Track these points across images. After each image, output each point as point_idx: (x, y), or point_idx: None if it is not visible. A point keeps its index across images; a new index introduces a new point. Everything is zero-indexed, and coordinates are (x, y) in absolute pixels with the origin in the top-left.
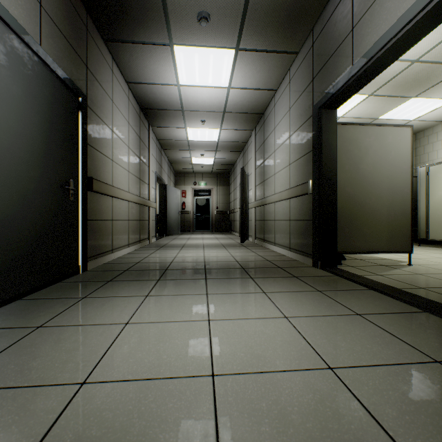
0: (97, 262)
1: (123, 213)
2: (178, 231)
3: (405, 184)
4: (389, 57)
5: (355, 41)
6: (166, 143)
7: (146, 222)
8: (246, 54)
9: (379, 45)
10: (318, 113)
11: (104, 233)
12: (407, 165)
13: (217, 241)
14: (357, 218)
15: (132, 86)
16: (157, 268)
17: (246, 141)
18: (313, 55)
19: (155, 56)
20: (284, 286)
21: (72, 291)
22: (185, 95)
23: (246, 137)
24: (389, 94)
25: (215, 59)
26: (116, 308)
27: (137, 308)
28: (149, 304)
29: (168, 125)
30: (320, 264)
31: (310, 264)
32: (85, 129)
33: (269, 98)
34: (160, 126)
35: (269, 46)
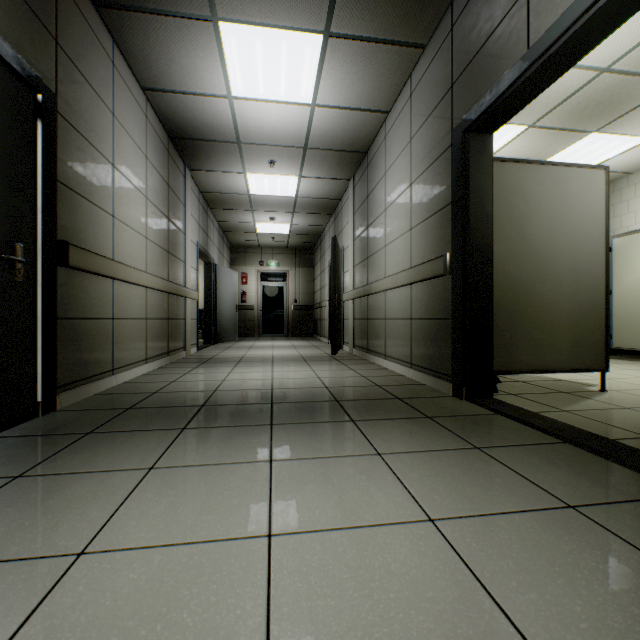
0: (78, 392)
1: (135, 307)
2: (235, 336)
3: (597, 260)
4: (600, 27)
5: (533, 6)
6: (215, 198)
7: (179, 322)
8: (342, 44)
9: (585, 1)
10: (462, 140)
11: (96, 342)
12: (600, 230)
13: (295, 351)
14: (523, 316)
15: (152, 96)
16: (187, 404)
17: (339, 198)
18: (452, 45)
19: (188, 40)
20: (414, 438)
21: (2, 459)
22: (242, 116)
23: (339, 191)
24: (558, 126)
25: (291, 52)
26: (74, 505)
27: (121, 503)
28: (149, 490)
29: (216, 167)
30: (465, 392)
31: (447, 391)
32: (51, 153)
33: (377, 126)
34: (204, 169)
35: (380, 31)
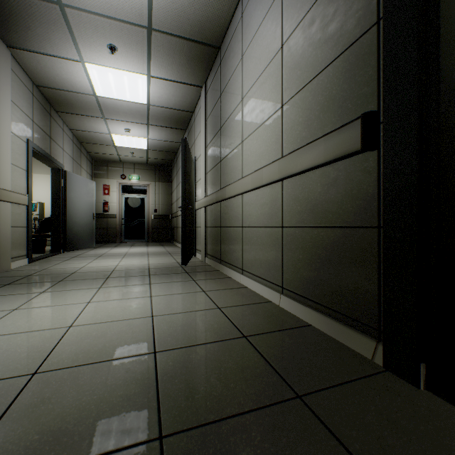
0: None
1: None
2: (91, 243)
3: None
4: None
5: None
6: (57, 97)
7: None
8: None
9: None
10: None
11: None
12: None
13: (145, 260)
14: None
15: None
16: None
17: (192, 111)
18: None
19: None
20: None
21: None
22: None
23: (191, 102)
24: None
25: None
26: None
27: None
28: None
29: (42, 47)
30: (424, 372)
31: (368, 354)
32: None
33: (232, 2)
34: (27, 49)
35: None
